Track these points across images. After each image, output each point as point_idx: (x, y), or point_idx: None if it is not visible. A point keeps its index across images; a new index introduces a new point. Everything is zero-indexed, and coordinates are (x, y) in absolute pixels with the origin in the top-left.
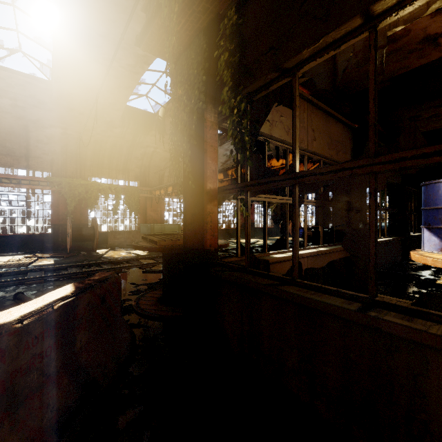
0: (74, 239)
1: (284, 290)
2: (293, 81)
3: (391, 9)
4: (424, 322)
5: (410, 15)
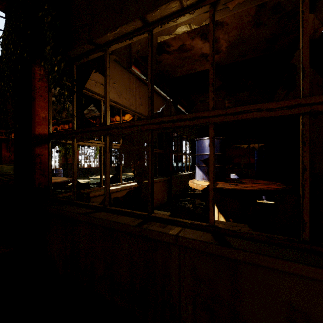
0: None
1: (93, 216)
2: (105, 56)
3: (158, 22)
4: (171, 227)
5: (169, 30)
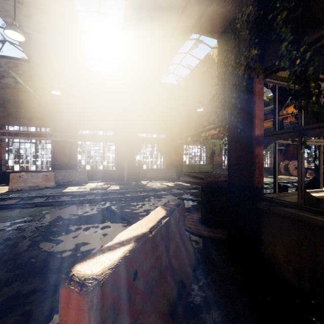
0: (128, 174)
1: None
2: None
3: None
4: None
5: None
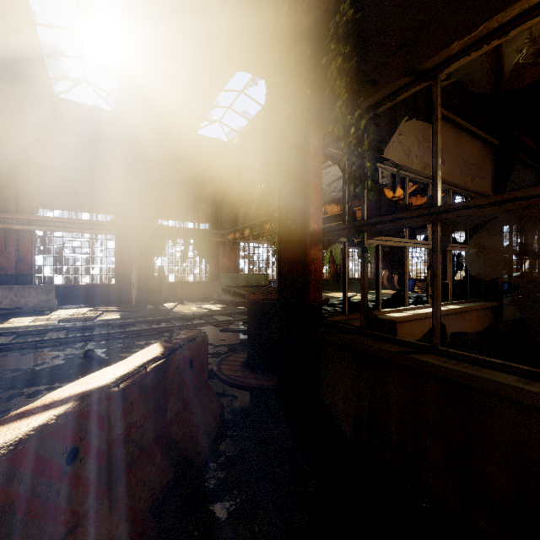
0: (140, 291)
1: (424, 360)
2: (433, 86)
3: None
4: None
5: None
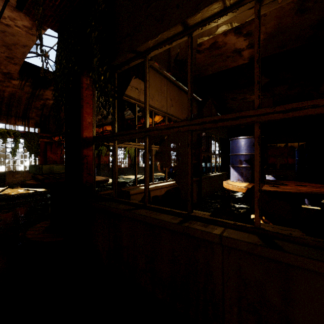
0: None
1: (135, 213)
2: (145, 62)
3: (198, 24)
4: (213, 227)
5: (210, 31)
